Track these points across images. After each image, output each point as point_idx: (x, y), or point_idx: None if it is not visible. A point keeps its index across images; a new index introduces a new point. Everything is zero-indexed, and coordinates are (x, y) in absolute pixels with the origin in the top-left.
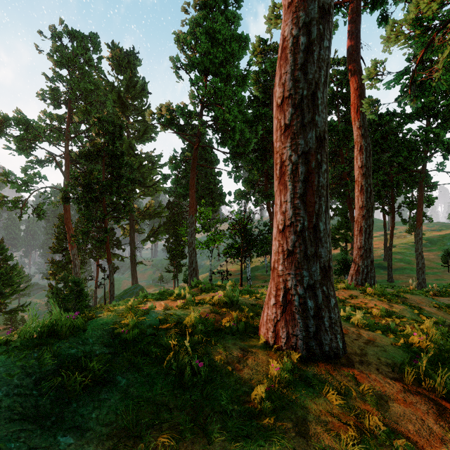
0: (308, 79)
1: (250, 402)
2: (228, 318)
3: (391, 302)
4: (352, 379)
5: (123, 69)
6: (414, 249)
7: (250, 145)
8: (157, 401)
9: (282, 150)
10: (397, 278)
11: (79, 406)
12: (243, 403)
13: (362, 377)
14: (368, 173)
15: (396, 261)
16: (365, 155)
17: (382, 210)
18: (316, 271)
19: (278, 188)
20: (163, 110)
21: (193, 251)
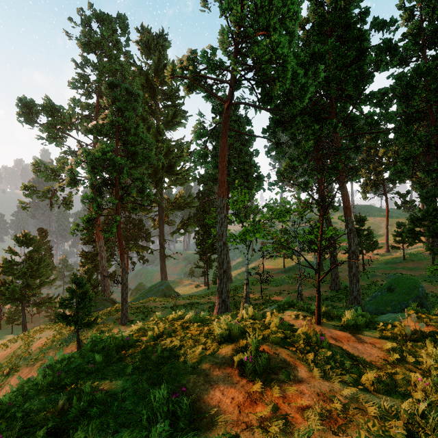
0: None
1: None
2: None
3: None
4: None
5: (152, 52)
6: None
7: (304, 97)
8: None
9: None
10: None
11: None
12: None
13: None
14: None
15: None
16: None
17: None
18: None
19: None
20: (185, 59)
21: (223, 246)
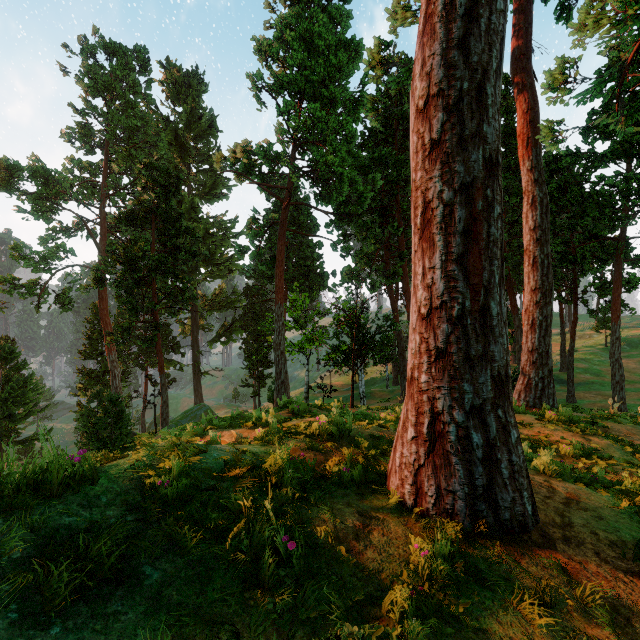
0: (470, 63)
1: (381, 618)
2: (335, 460)
3: (588, 434)
4: (558, 573)
5: (182, 98)
6: (605, 354)
7: (365, 202)
8: (212, 615)
9: (426, 183)
10: (581, 397)
11: (66, 629)
12: (368, 620)
13: (574, 568)
14: (544, 238)
15: (579, 372)
16: (541, 210)
17: (558, 297)
18: (486, 383)
19: (418, 247)
20: (238, 151)
21: (281, 356)
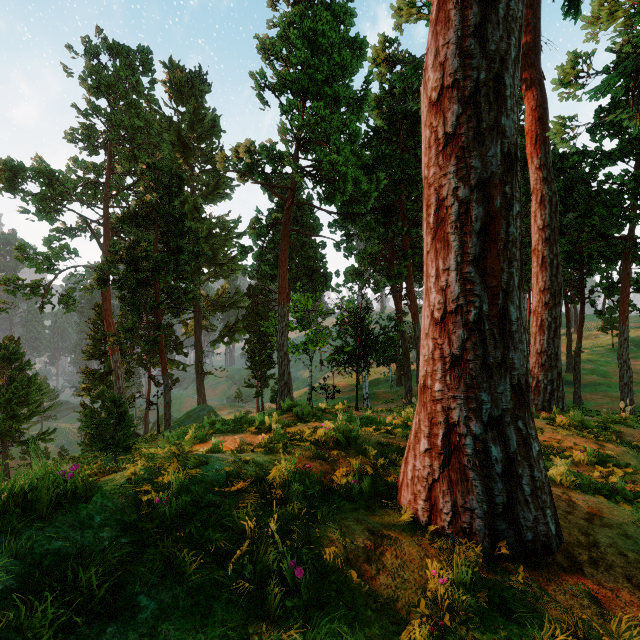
0: (488, 52)
1: None
2: (343, 470)
3: (601, 440)
4: (589, 603)
5: (185, 98)
6: (612, 355)
7: (368, 202)
8: None
9: (439, 179)
10: (588, 399)
11: None
12: None
13: (605, 597)
14: (553, 237)
15: (586, 374)
16: (550, 209)
17: (564, 297)
18: (505, 392)
19: (431, 248)
20: (241, 151)
21: (284, 357)
